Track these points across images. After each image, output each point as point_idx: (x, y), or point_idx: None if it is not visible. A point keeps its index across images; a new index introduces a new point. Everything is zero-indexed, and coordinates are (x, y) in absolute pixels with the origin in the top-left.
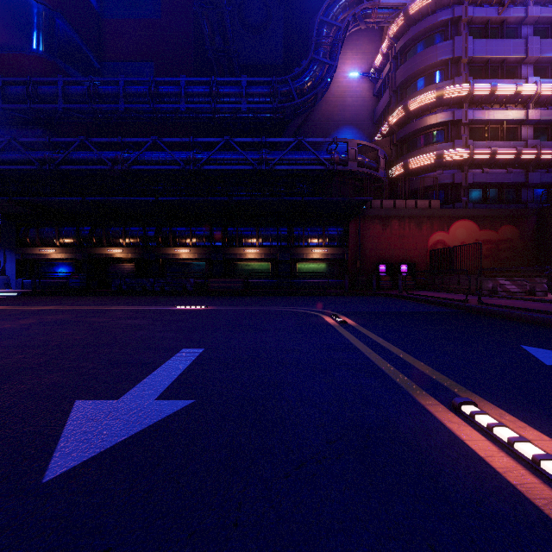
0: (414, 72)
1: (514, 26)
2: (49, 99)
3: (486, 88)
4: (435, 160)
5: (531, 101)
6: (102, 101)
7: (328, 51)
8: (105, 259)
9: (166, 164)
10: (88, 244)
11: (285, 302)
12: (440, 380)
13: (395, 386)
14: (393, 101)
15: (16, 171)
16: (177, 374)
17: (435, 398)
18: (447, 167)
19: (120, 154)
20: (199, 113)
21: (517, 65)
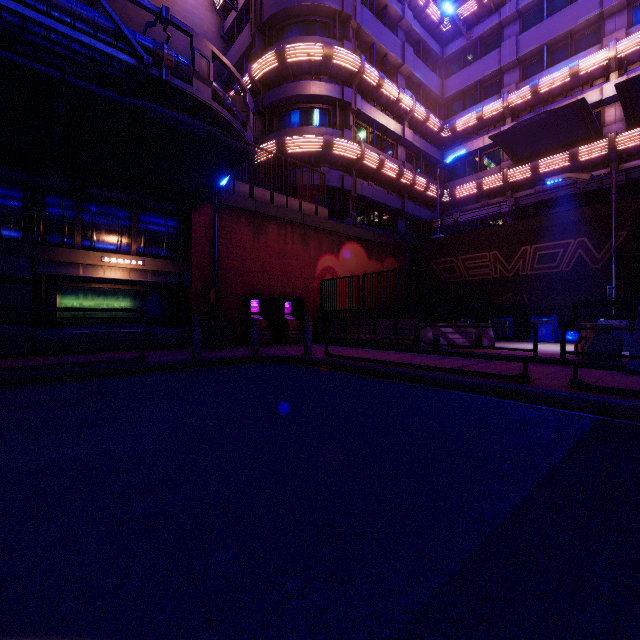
0: (292, 7)
1: (392, 22)
2: None
3: (375, 74)
4: (321, 149)
5: (407, 118)
6: None
7: None
8: None
9: None
10: None
11: None
12: None
13: None
14: (258, 44)
15: None
16: None
17: None
18: (333, 166)
19: None
20: None
21: (394, 70)
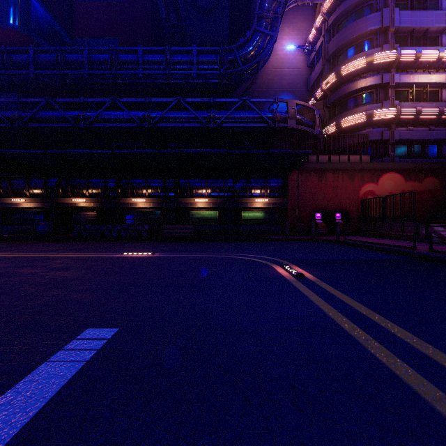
0: (345, 42)
1: None
2: (22, 66)
3: (411, 54)
4: (365, 119)
5: None
6: (69, 68)
7: (269, 23)
8: (70, 207)
9: (124, 122)
10: (55, 194)
11: (232, 248)
12: None
13: None
14: (326, 69)
15: None
16: (21, 423)
17: None
18: (375, 126)
19: (82, 113)
20: (155, 79)
21: (438, 34)
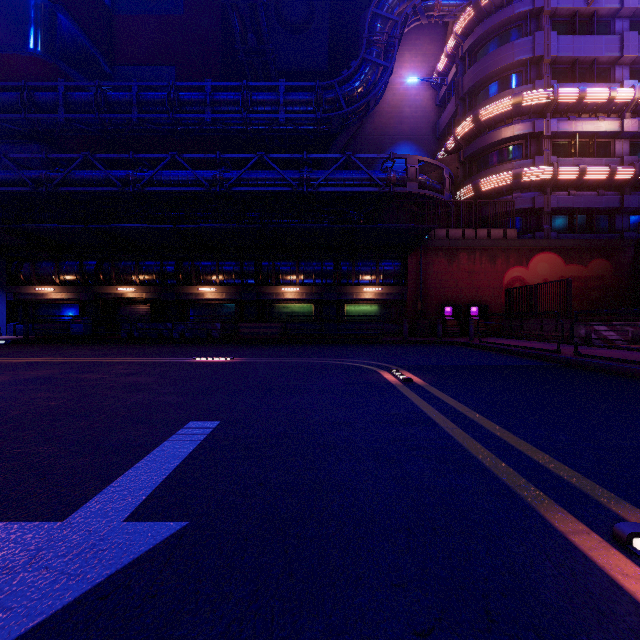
0: (486, 76)
1: (606, 19)
2: (48, 108)
3: (573, 93)
4: (511, 181)
5: (627, 109)
6: (111, 110)
7: (382, 50)
8: (115, 299)
9: (188, 185)
10: (94, 282)
11: (332, 352)
12: (570, 480)
13: (505, 492)
14: (460, 110)
15: (7, 193)
16: (171, 468)
17: (576, 516)
18: (525, 189)
19: (131, 173)
20: (228, 125)
21: (609, 66)
